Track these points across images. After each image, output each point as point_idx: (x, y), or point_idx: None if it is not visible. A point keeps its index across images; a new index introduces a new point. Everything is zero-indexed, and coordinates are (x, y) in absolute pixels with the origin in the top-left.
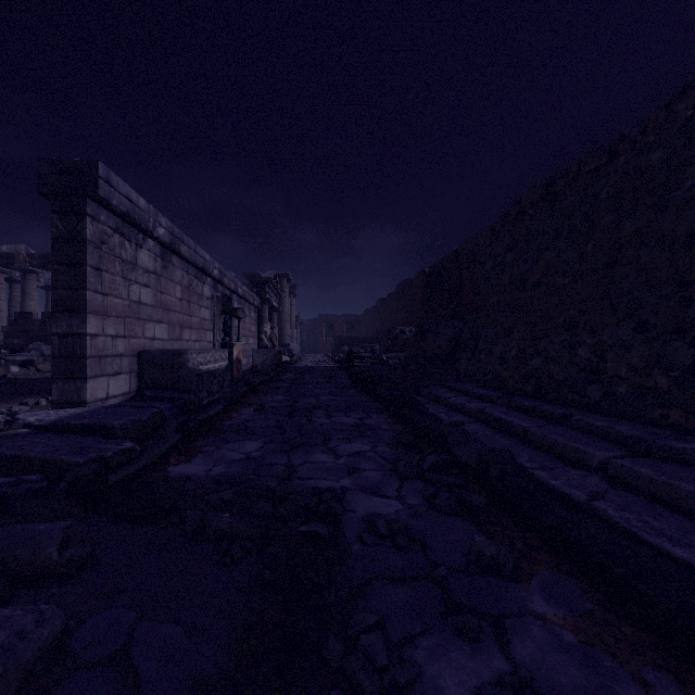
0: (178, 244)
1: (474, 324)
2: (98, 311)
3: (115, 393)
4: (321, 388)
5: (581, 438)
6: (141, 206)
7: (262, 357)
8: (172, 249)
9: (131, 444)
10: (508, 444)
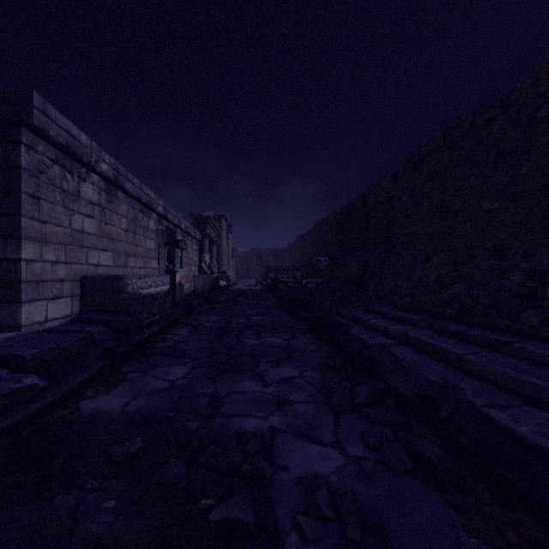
0: (122, 181)
1: (379, 254)
2: (35, 237)
3: (55, 316)
4: (252, 308)
5: (530, 369)
6: (83, 141)
7: (202, 282)
8: (116, 184)
9: (32, 380)
10: (443, 372)
